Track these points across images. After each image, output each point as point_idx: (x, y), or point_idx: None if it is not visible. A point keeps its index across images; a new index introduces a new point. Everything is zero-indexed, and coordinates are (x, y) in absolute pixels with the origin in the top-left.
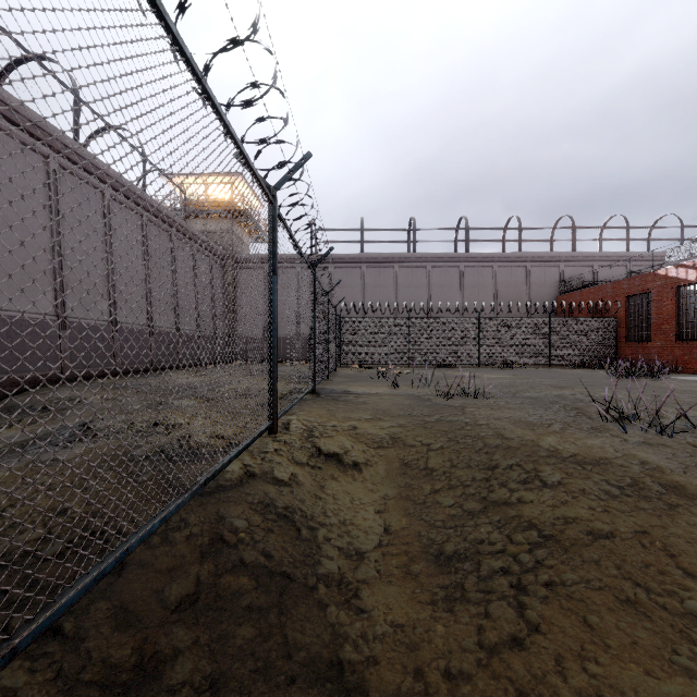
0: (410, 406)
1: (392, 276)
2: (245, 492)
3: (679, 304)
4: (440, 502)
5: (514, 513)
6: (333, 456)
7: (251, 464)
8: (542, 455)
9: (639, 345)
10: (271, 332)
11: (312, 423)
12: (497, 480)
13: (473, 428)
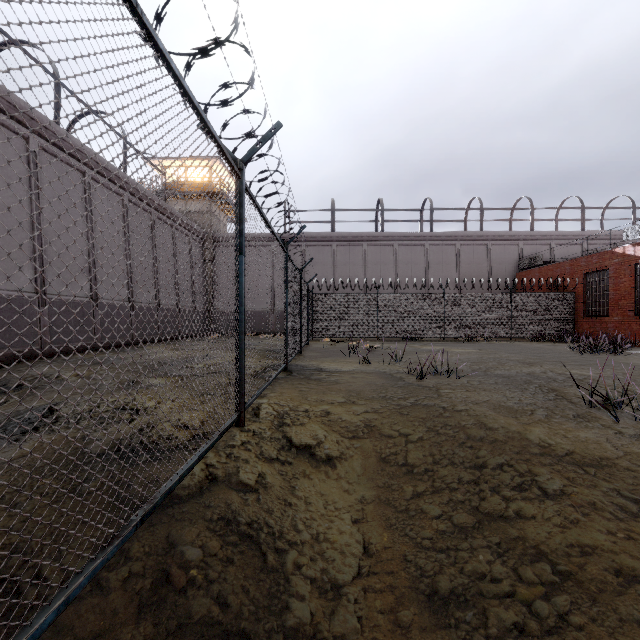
0: (383, 387)
1: (361, 253)
2: (204, 505)
3: (636, 281)
4: (425, 511)
5: (516, 533)
6: (305, 449)
7: (213, 464)
8: (535, 453)
9: (597, 320)
10: (238, 316)
11: (283, 408)
12: (487, 484)
13: (452, 415)
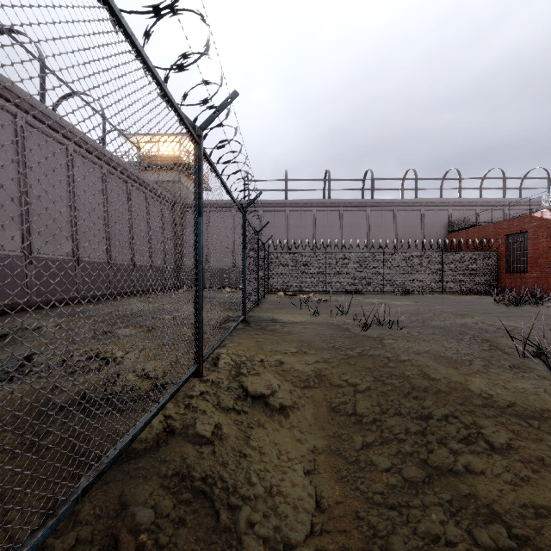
0: (331, 337)
1: (311, 218)
2: (159, 460)
3: None
4: (375, 464)
5: (467, 490)
6: (260, 398)
7: (172, 416)
8: (478, 404)
9: (518, 276)
10: (197, 274)
11: (240, 358)
12: (434, 436)
13: (396, 365)
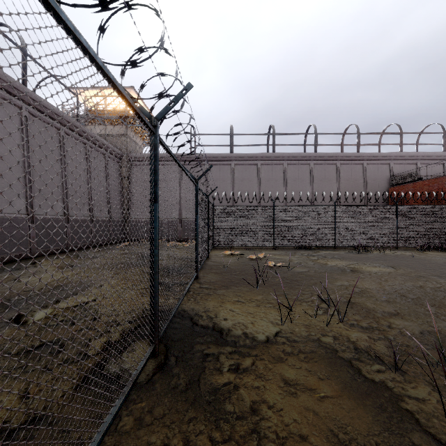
0: None
1: (256, 171)
2: None
3: None
4: None
5: None
6: None
7: None
8: None
9: None
10: None
11: None
12: None
13: None
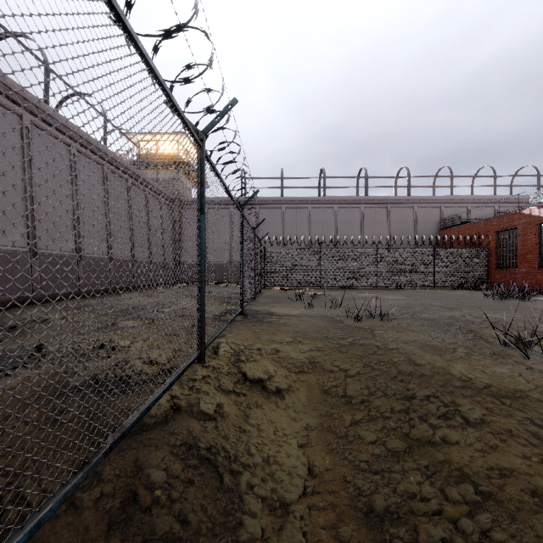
0: (325, 328)
1: (306, 215)
2: (168, 432)
3: (540, 238)
4: (362, 437)
5: (442, 457)
6: (258, 382)
7: (178, 396)
8: (457, 386)
9: (507, 271)
10: (199, 267)
11: (239, 346)
12: (416, 413)
13: (385, 353)
